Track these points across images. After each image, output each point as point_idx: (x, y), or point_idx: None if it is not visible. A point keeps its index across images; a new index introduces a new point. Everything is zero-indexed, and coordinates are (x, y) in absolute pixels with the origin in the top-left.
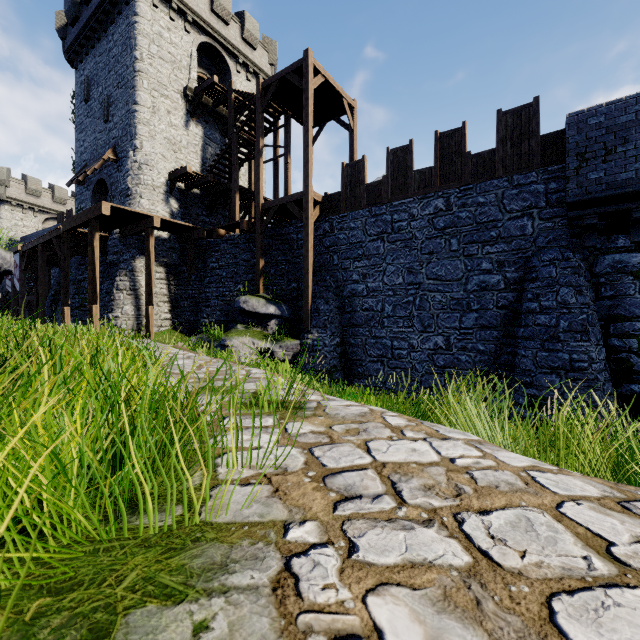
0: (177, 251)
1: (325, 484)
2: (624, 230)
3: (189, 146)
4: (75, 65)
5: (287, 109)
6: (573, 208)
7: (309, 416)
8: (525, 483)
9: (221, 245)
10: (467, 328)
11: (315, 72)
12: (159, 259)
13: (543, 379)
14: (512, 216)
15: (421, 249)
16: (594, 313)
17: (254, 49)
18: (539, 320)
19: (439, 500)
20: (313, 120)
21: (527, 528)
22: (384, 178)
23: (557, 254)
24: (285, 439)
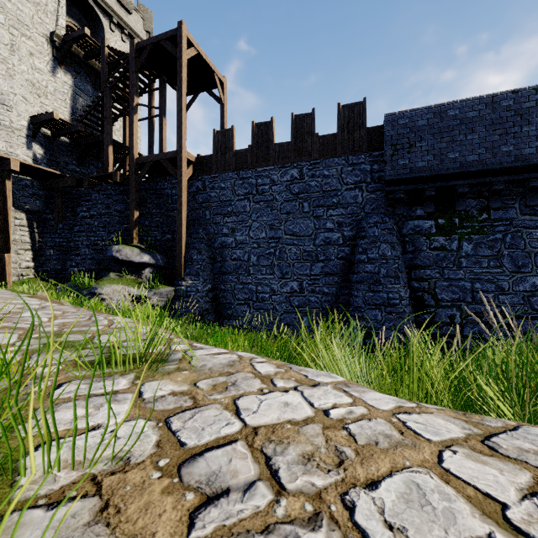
0: (42, 198)
1: (181, 478)
2: (420, 203)
3: (56, 93)
4: None
5: (162, 74)
6: (389, 185)
7: (172, 371)
8: (400, 432)
9: (92, 195)
10: (316, 275)
11: (189, 44)
12: (19, 205)
13: (370, 313)
14: (348, 187)
15: (280, 209)
16: (402, 263)
17: (129, 13)
18: (367, 268)
19: (322, 476)
20: (187, 88)
21: (421, 501)
22: (250, 147)
23: (379, 218)
24: (136, 408)
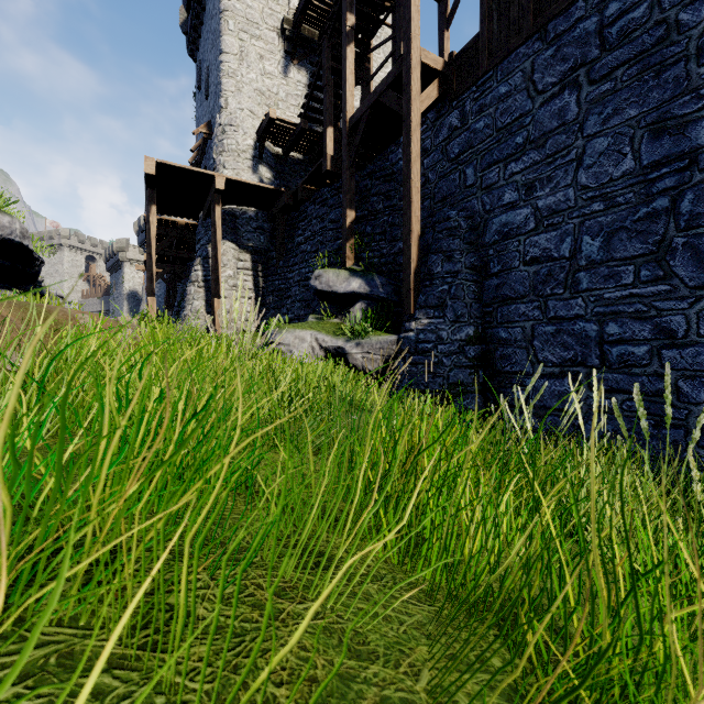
0: (267, 232)
1: None
2: None
3: (289, 99)
4: (194, 57)
5: None
6: None
7: None
8: None
9: (308, 209)
10: None
11: None
12: (242, 243)
13: None
14: None
15: (700, 51)
16: None
17: None
18: None
19: None
20: None
21: None
22: None
23: None
24: None
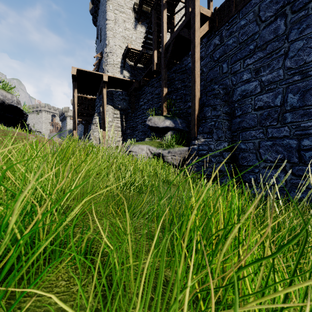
0: (127, 101)
1: None
2: None
3: (137, 40)
4: (95, 24)
5: None
6: None
7: None
8: None
9: (145, 89)
10: None
11: None
12: (116, 106)
13: None
14: None
15: None
16: None
17: None
18: None
19: None
20: None
21: None
22: None
23: None
24: None
